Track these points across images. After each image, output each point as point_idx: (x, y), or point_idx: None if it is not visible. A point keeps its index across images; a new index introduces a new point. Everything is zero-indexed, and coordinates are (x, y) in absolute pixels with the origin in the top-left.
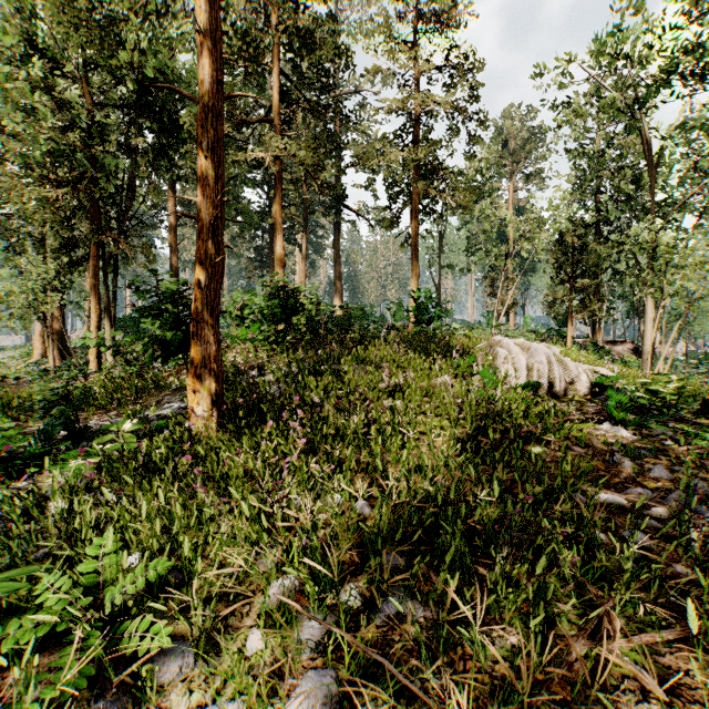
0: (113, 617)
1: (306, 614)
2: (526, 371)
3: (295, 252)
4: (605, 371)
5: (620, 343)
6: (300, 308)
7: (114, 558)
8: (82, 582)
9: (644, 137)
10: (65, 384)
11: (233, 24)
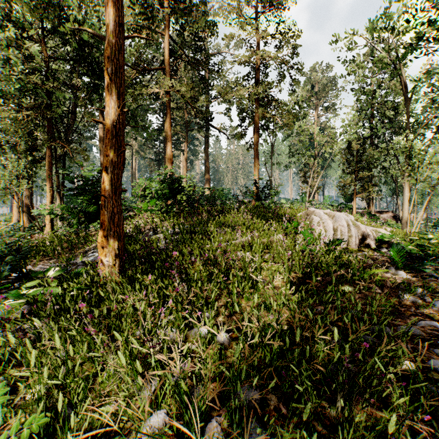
0: None
1: None
2: (333, 231)
3: (180, 155)
4: (384, 231)
5: (385, 213)
6: (182, 189)
7: None
8: None
9: (403, 81)
10: (16, 241)
11: None
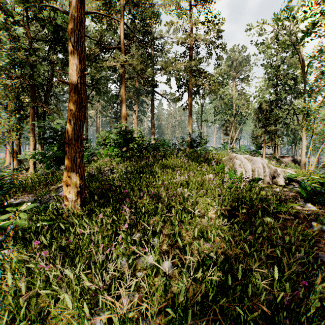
0: None
1: None
2: (251, 172)
3: (132, 114)
4: (291, 172)
5: (286, 157)
6: (133, 139)
7: None
8: None
9: (301, 57)
10: None
11: None
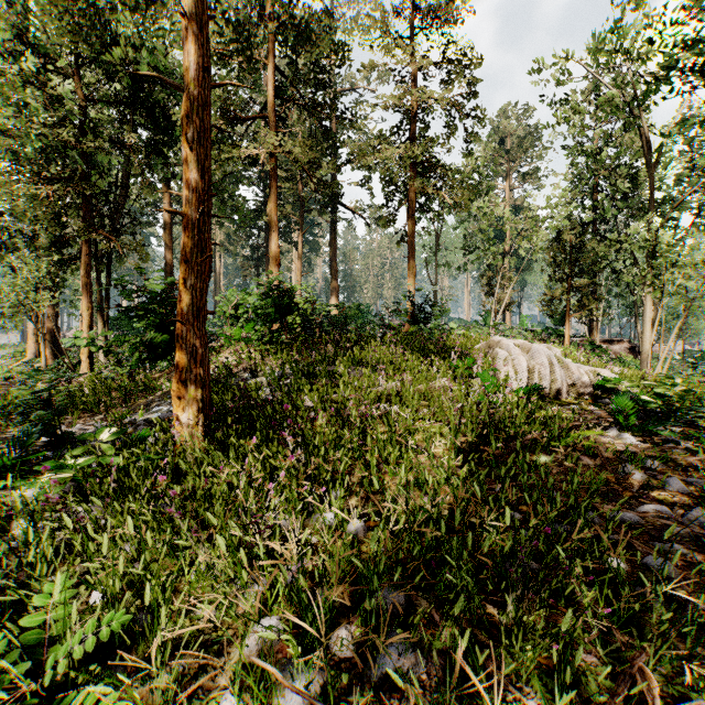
0: (65, 674)
1: (287, 683)
2: (527, 373)
3: (291, 250)
4: (607, 373)
5: (617, 342)
6: (295, 307)
7: (63, 609)
8: (22, 639)
9: (643, 135)
10: (46, 389)
11: (223, 13)
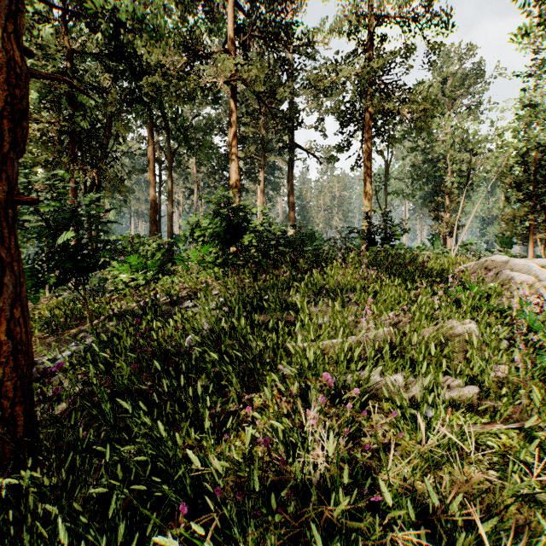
0: None
1: None
2: None
3: (256, 190)
4: None
5: None
6: (247, 226)
7: None
8: None
9: None
10: None
11: None
